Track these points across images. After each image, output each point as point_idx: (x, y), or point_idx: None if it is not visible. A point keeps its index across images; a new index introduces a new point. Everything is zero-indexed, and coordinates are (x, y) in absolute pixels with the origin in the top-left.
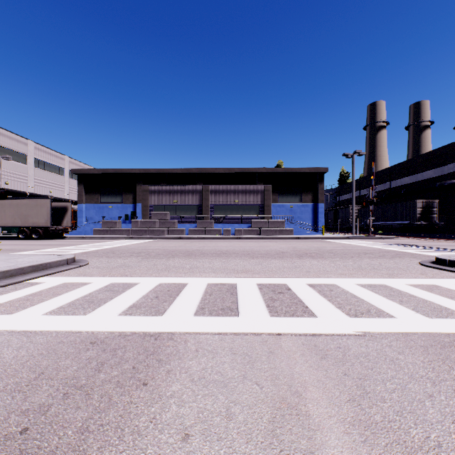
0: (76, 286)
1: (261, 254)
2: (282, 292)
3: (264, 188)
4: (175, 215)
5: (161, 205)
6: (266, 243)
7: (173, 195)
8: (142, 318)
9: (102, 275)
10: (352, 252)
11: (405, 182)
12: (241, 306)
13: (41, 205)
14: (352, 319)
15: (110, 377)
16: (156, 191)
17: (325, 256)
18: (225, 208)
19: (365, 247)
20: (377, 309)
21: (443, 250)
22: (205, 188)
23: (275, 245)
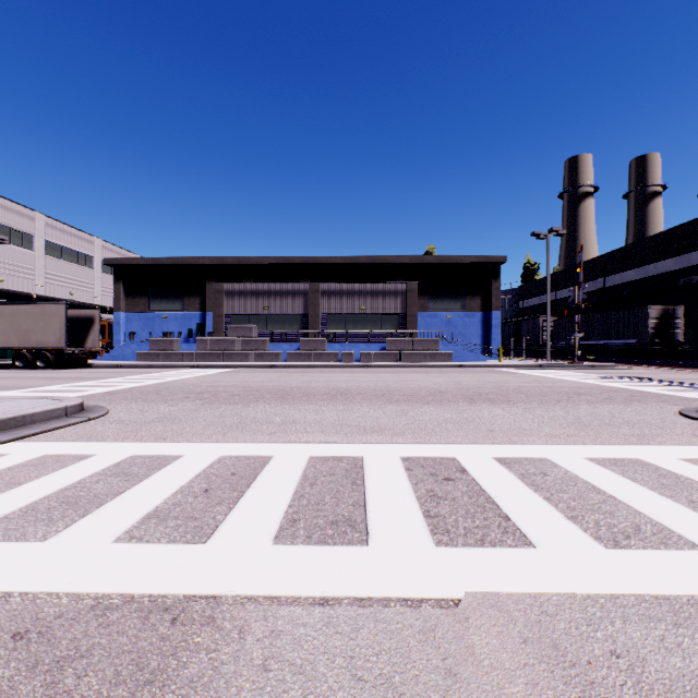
0: (61, 464)
1: (405, 395)
2: (451, 478)
3: (406, 288)
4: (267, 329)
5: (244, 315)
6: (411, 375)
7: (263, 299)
8: (162, 549)
9: (121, 438)
10: (555, 392)
11: (628, 278)
12: (372, 514)
13: (51, 315)
14: (612, 554)
15: None
16: (235, 292)
17: (512, 399)
18: (345, 319)
19: (573, 383)
20: (654, 524)
21: None
22: (314, 288)
23: (426, 379)
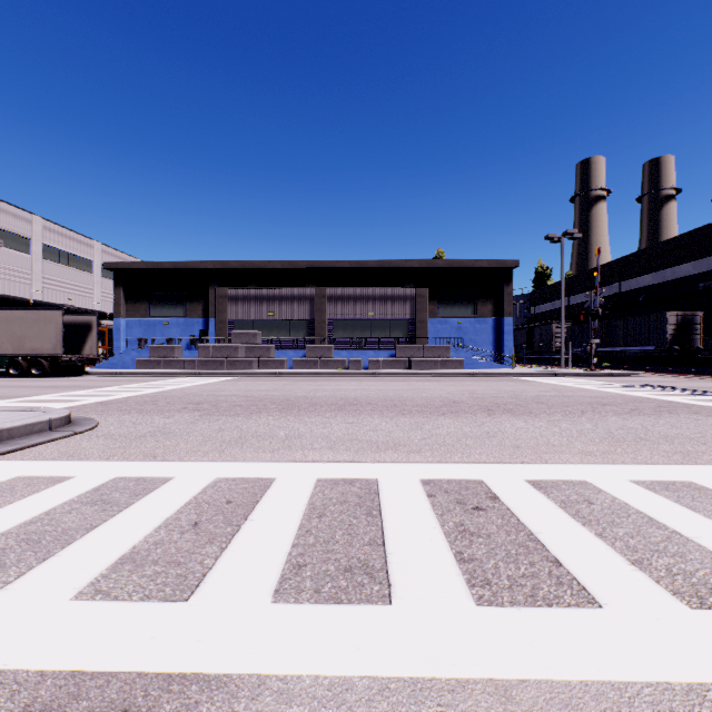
0: (32, 489)
1: (418, 405)
2: (482, 507)
3: (415, 293)
4: (271, 336)
5: (248, 321)
6: (423, 384)
7: (268, 304)
8: (132, 610)
9: (106, 456)
10: (577, 402)
11: (645, 283)
12: (394, 557)
13: (46, 320)
14: (701, 617)
15: None
16: (239, 297)
17: (533, 410)
18: (353, 325)
19: (593, 392)
20: None
21: None
22: (320, 293)
23: (438, 388)
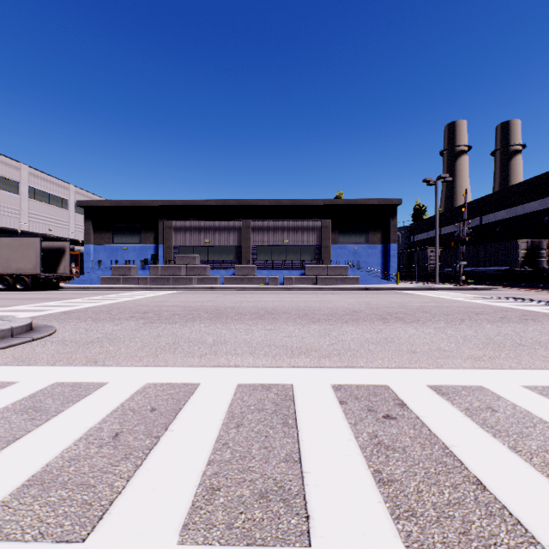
0: None
1: (325, 314)
2: (392, 415)
3: (321, 224)
4: (207, 258)
5: (189, 246)
6: (327, 296)
7: (205, 234)
8: None
9: (53, 361)
10: (455, 311)
11: (500, 217)
12: (311, 477)
13: (28, 246)
14: None
15: None
16: (182, 228)
17: (420, 318)
18: (271, 250)
19: (466, 303)
20: None
21: None
22: (246, 224)
23: (340, 299)
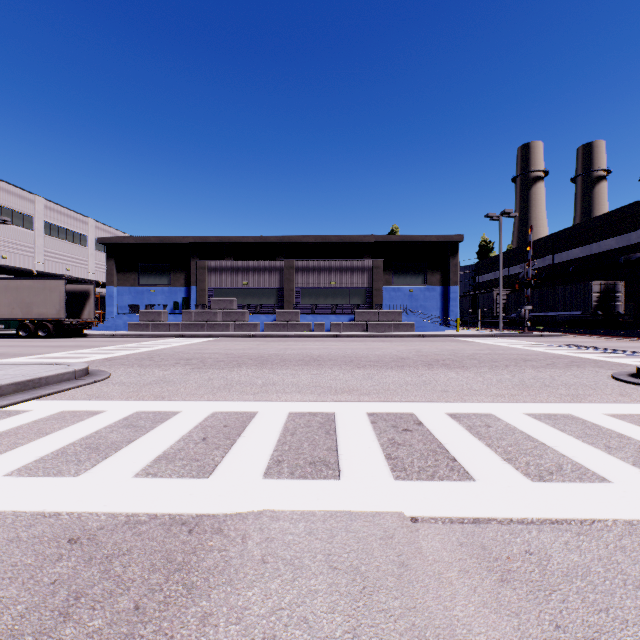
0: (78, 418)
1: (371, 361)
2: (409, 429)
3: (372, 264)
4: (246, 302)
5: (225, 289)
6: (377, 344)
7: (243, 275)
8: (174, 482)
9: (125, 397)
10: (505, 358)
11: (574, 255)
12: (343, 456)
13: (51, 289)
14: (536, 485)
15: (84, 634)
16: (217, 269)
17: (466, 364)
18: (317, 293)
19: (521, 350)
20: (574, 464)
21: (638, 355)
22: (288, 264)
23: (390, 347)
